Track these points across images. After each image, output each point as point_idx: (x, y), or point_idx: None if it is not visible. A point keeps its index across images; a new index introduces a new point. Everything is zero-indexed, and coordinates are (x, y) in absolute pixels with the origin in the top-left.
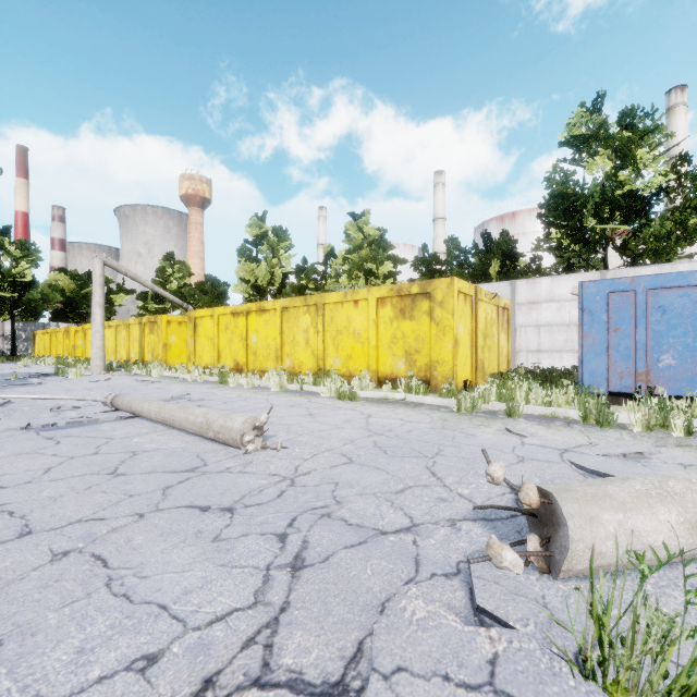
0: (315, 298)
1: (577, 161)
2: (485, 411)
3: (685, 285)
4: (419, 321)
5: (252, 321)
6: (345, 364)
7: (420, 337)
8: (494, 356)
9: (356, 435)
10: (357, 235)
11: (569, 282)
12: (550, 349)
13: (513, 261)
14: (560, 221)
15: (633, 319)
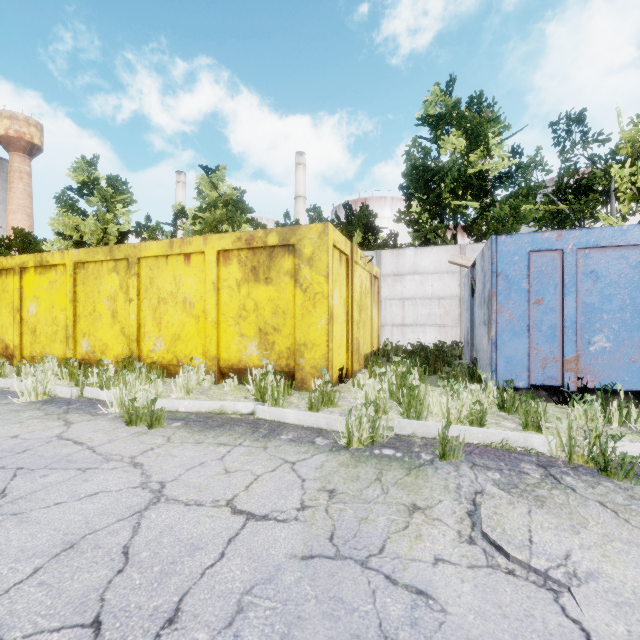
0: (125, 249)
1: (433, 139)
2: (389, 437)
3: (624, 244)
4: (279, 286)
5: (28, 282)
6: (171, 347)
7: (281, 308)
8: (368, 333)
9: None
10: (211, 193)
11: (431, 255)
12: (414, 322)
13: (374, 234)
14: (421, 193)
15: (559, 288)
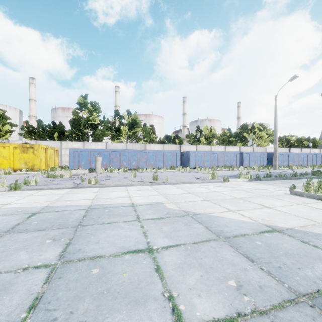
0: None
1: (81, 110)
2: None
3: (85, 151)
4: (29, 154)
5: None
6: None
7: (30, 158)
8: (53, 163)
9: (19, 176)
10: None
11: (76, 144)
12: None
13: (63, 134)
14: (75, 126)
15: (78, 156)
